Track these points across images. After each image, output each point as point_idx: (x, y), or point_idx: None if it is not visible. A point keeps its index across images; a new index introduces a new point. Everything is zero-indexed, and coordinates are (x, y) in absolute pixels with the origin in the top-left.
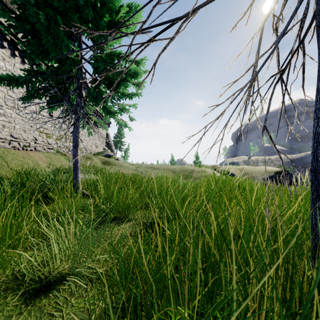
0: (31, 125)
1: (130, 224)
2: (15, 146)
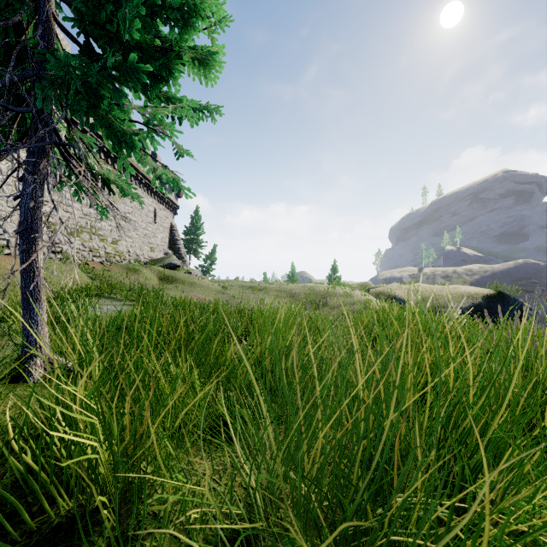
0: (13, 205)
1: None
2: None
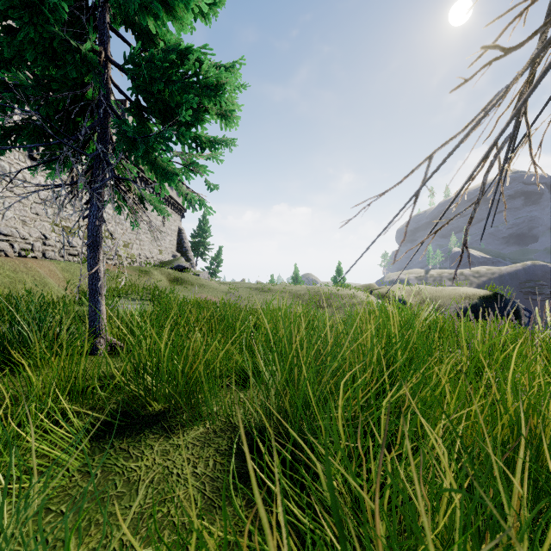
0: (36, 211)
1: (198, 434)
2: (3, 249)
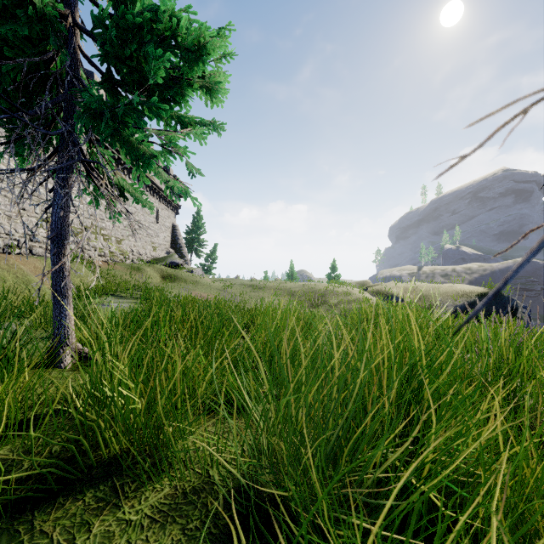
0: (23, 206)
1: (161, 498)
2: None
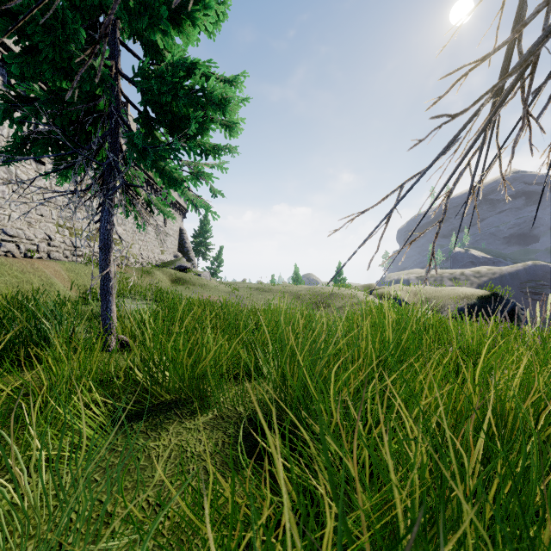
0: (41, 213)
1: (208, 419)
2: (10, 250)
